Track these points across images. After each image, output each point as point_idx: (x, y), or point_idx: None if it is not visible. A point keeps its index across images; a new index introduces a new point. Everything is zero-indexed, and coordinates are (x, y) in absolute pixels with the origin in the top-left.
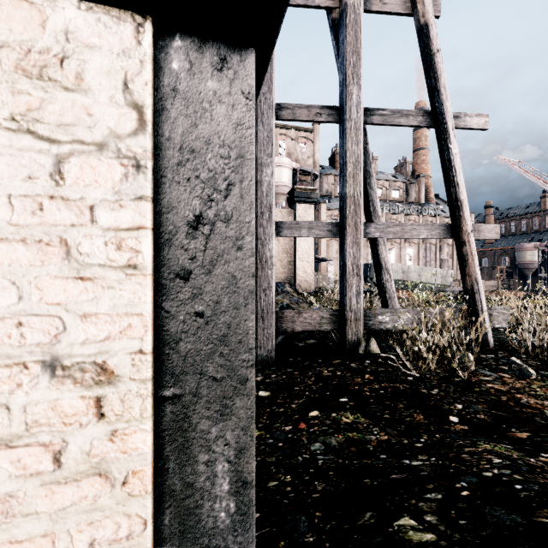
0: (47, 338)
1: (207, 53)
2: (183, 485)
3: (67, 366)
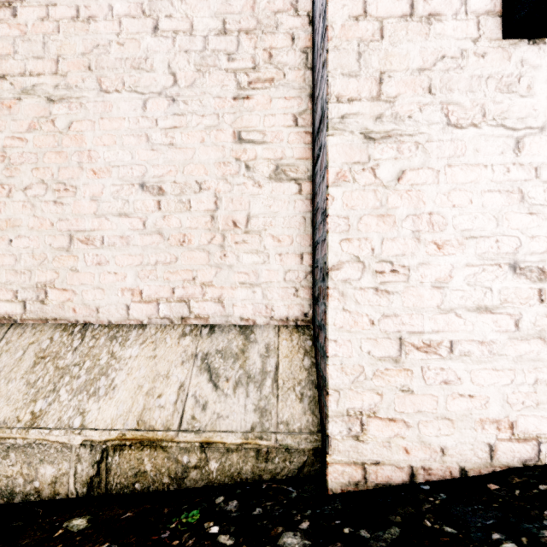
0: (511, 250)
1: None
2: None
3: (521, 267)
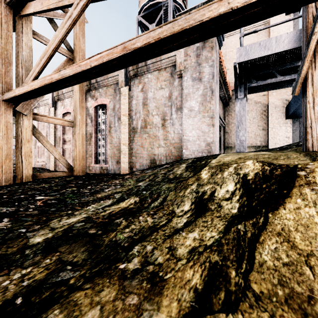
0: (286, 136)
1: (295, 119)
2: None
3: (287, 137)
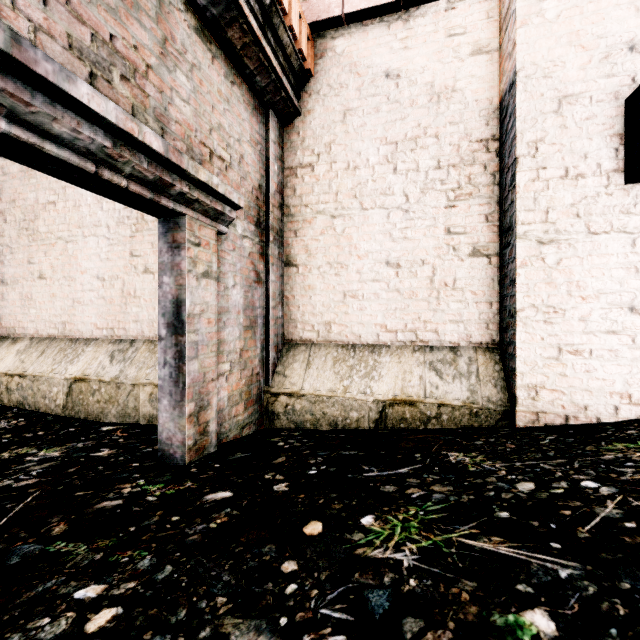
0: (629, 300)
1: None
2: None
3: (636, 309)
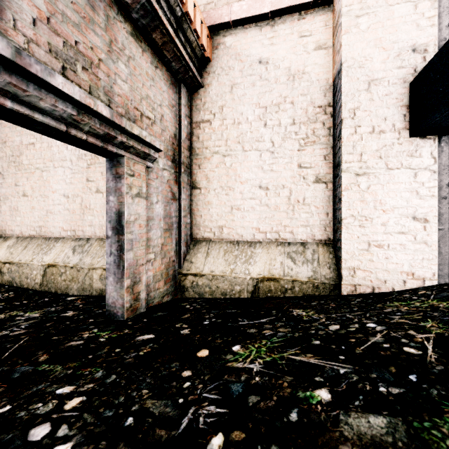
0: (412, 212)
1: None
2: (444, 252)
3: (417, 218)
